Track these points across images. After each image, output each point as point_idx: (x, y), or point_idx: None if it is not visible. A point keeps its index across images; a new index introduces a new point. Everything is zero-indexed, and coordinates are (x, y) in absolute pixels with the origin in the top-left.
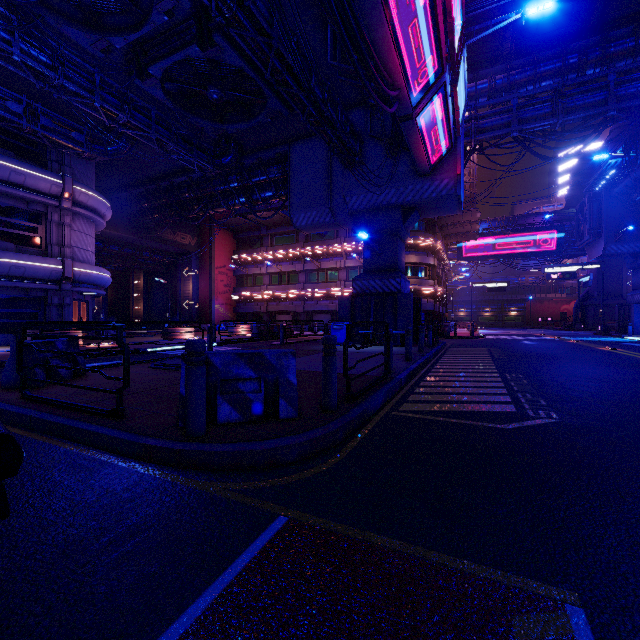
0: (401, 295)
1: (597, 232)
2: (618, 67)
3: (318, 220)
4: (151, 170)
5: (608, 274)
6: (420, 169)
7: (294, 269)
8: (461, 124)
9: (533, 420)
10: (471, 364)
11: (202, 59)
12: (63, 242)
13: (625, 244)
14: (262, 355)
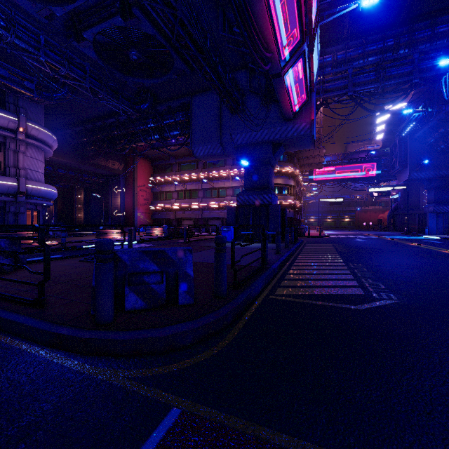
0: (272, 206)
1: (404, 164)
2: (420, 49)
3: (212, 152)
4: (88, 113)
5: (410, 193)
6: (285, 115)
7: (195, 188)
8: (315, 83)
9: (379, 301)
10: (323, 256)
11: (124, 28)
12: (18, 165)
13: (423, 172)
14: (164, 252)
